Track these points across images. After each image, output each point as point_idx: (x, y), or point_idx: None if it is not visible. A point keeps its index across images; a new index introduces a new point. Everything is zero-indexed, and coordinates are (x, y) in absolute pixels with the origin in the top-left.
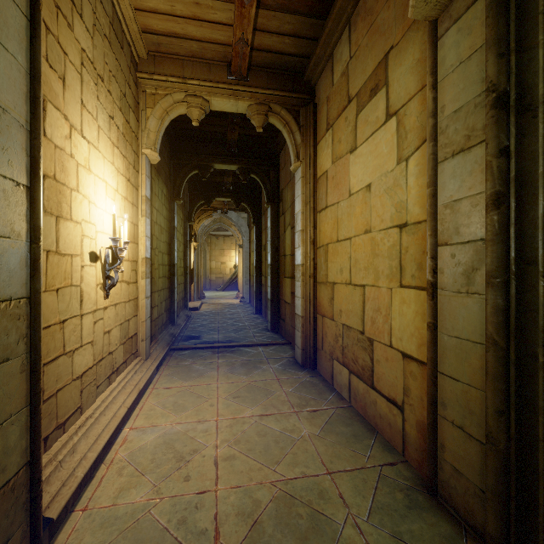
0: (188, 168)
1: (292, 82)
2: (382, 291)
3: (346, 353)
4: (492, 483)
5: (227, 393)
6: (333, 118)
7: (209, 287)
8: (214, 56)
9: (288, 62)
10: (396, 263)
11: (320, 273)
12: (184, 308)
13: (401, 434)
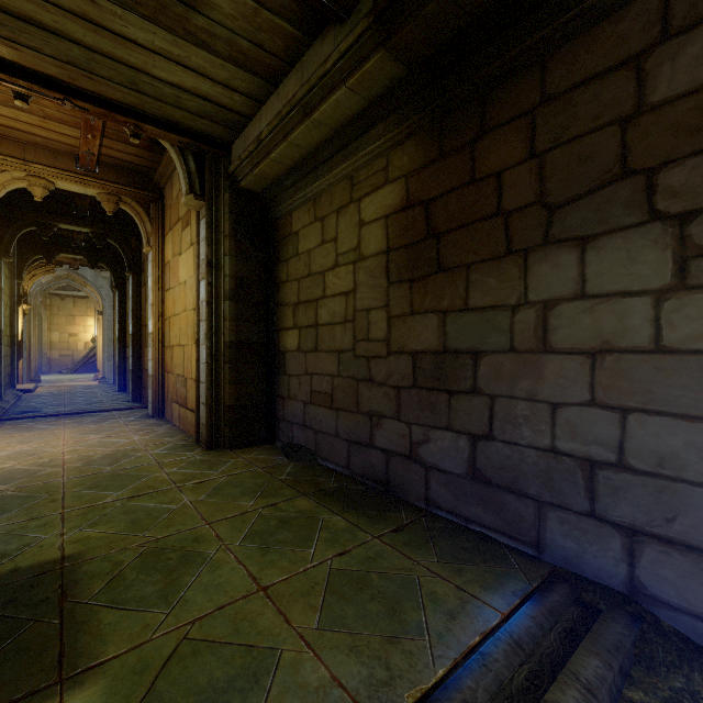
0: (22, 224)
1: (143, 181)
2: (190, 347)
3: (178, 394)
4: (207, 418)
5: (74, 433)
6: (173, 224)
7: (48, 370)
8: (61, 149)
9: (137, 168)
10: (193, 330)
11: (167, 339)
12: (11, 387)
13: (195, 426)
